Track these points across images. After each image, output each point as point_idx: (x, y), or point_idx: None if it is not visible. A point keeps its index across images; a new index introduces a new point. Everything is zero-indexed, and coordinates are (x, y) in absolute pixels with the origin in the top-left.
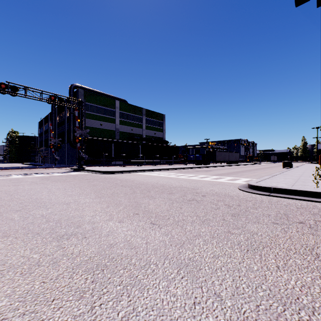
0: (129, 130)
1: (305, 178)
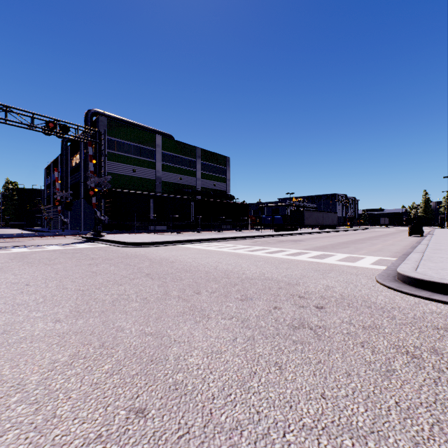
0: (176, 179)
1: None
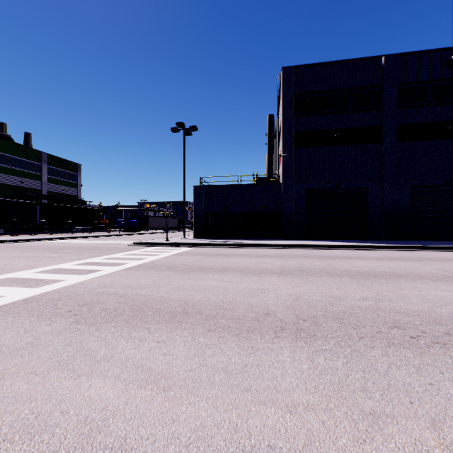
0: (16, 182)
1: (177, 239)
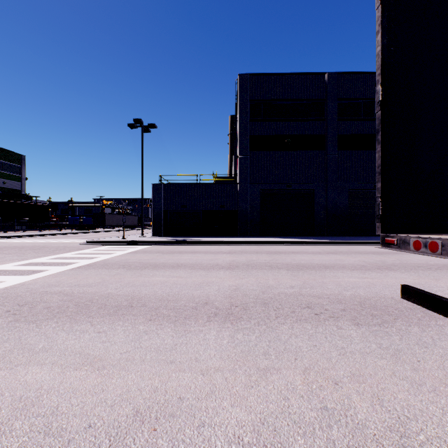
0: None
1: (134, 237)
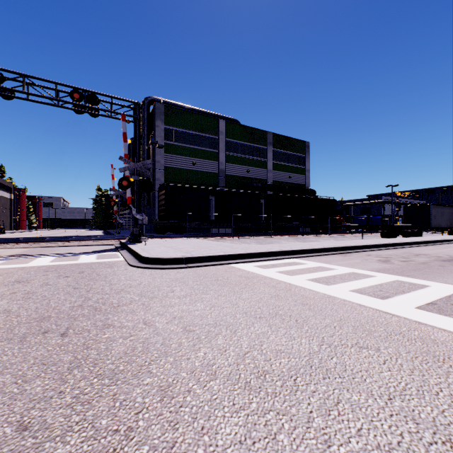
0: (242, 172)
1: None
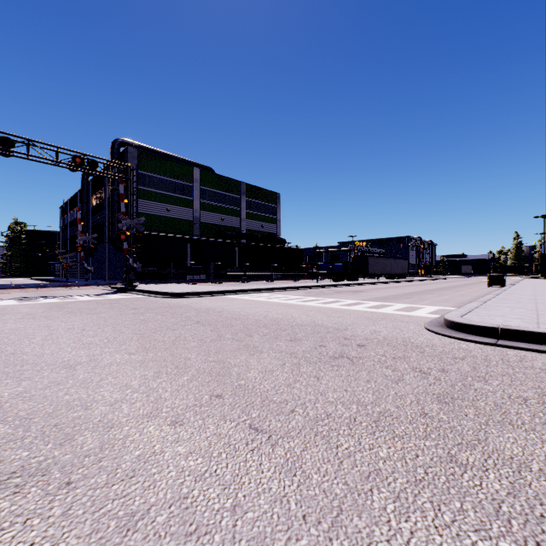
0: (217, 220)
1: None
